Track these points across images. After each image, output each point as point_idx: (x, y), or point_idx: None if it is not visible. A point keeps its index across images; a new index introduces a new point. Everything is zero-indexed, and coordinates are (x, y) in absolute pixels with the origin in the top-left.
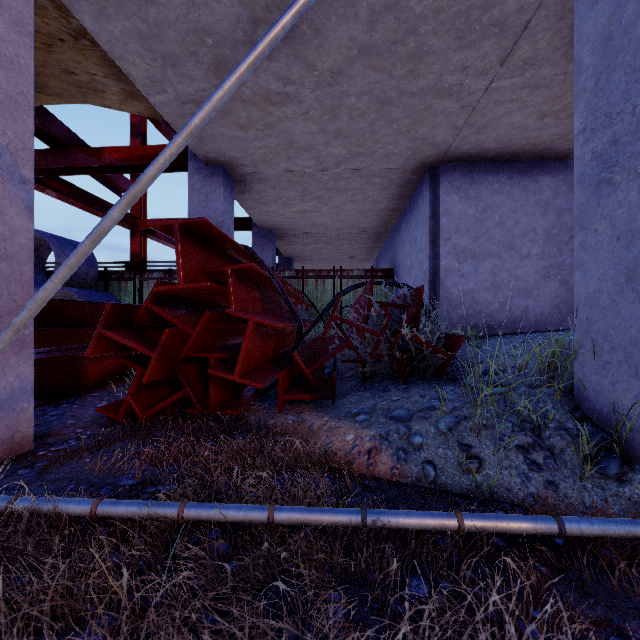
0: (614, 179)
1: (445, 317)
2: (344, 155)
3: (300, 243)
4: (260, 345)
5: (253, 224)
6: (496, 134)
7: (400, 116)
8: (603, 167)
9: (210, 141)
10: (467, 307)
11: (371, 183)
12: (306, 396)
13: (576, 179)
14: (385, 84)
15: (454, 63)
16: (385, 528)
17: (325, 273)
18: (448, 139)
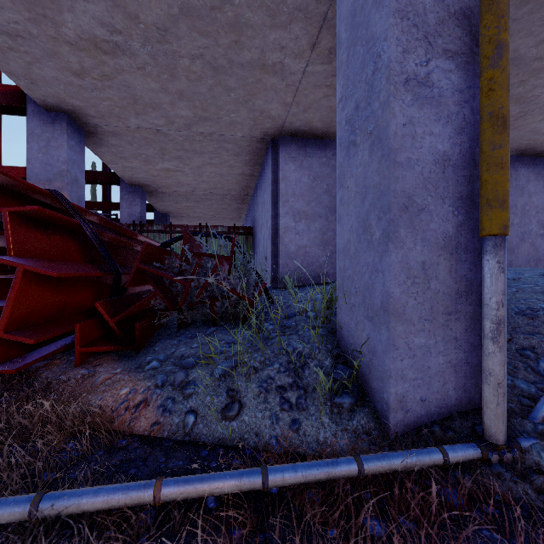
0: (357, 141)
1: (284, 268)
2: (192, 118)
3: (172, 201)
4: (55, 295)
5: (121, 179)
6: (320, 115)
7: (235, 86)
8: (351, 130)
9: (43, 84)
10: (302, 260)
11: (224, 148)
12: (107, 347)
13: (338, 142)
14: (214, 51)
15: (272, 41)
16: (63, 515)
17: (192, 228)
18: (282, 114)
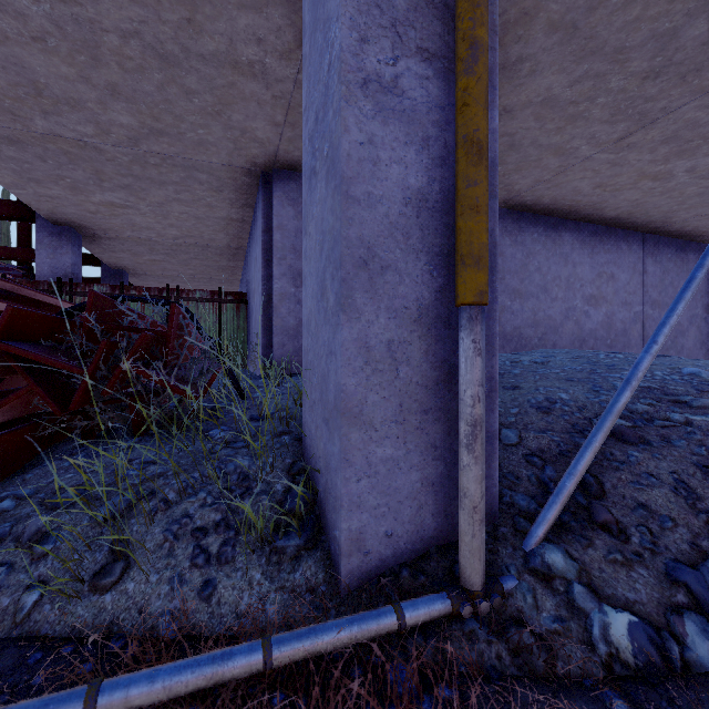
0: (317, 167)
1: (280, 349)
2: (139, 128)
3: (127, 251)
4: None
5: (38, 214)
6: None
7: (198, 88)
8: (313, 153)
9: None
10: None
11: (195, 179)
12: None
13: (303, 170)
14: (157, 29)
15: (244, 28)
16: None
17: (156, 292)
18: (273, 138)
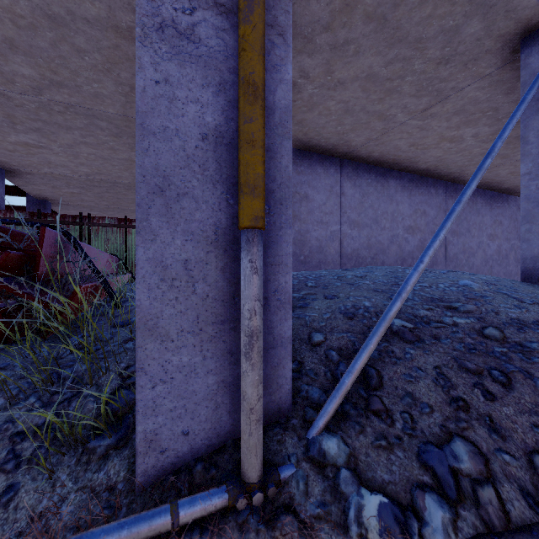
0: None
1: None
2: (40, 80)
3: (47, 184)
4: None
5: None
6: None
7: (88, 47)
8: None
9: None
10: None
11: (97, 126)
12: None
13: None
14: None
15: None
16: None
17: (70, 219)
18: None
